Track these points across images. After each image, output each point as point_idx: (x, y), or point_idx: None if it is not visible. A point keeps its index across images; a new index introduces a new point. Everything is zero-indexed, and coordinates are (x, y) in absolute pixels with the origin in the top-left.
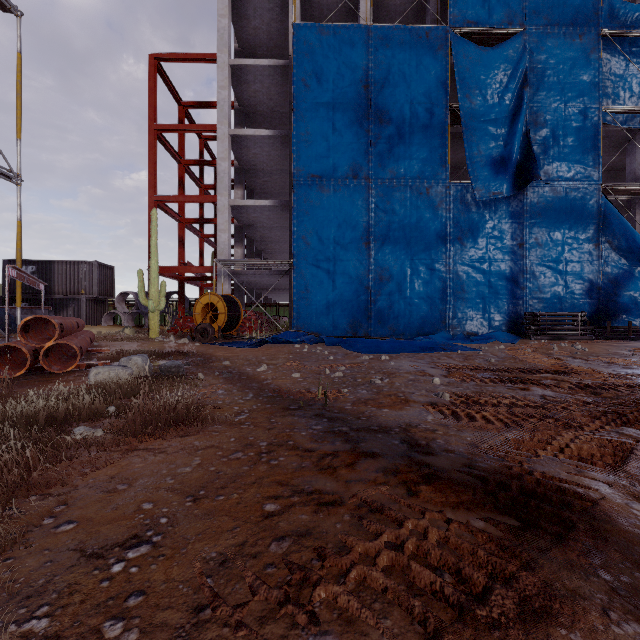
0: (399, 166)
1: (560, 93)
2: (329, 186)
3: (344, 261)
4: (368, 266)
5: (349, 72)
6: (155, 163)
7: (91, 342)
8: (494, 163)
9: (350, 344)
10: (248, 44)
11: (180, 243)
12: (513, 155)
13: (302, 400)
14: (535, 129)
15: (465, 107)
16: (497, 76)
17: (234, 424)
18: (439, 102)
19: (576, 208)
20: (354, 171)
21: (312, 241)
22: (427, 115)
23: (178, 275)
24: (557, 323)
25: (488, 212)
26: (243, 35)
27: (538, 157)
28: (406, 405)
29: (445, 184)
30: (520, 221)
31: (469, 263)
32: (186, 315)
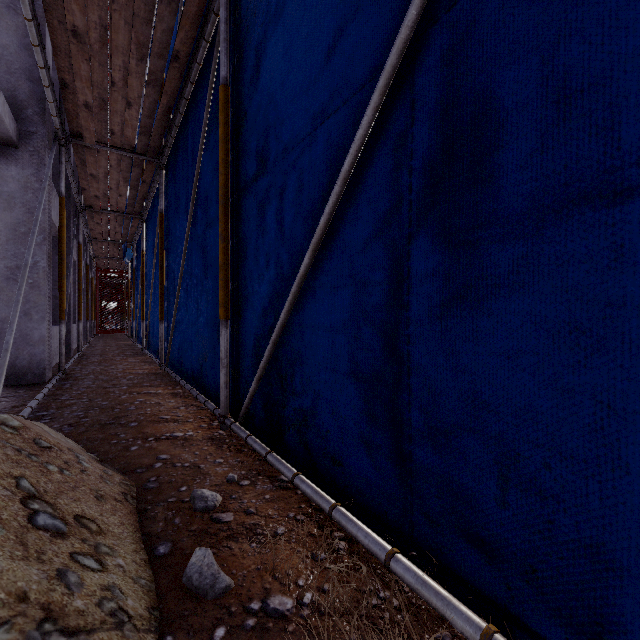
0: None
1: None
2: None
3: None
4: None
5: None
6: None
7: None
8: None
9: None
10: None
11: None
12: None
13: None
14: None
15: None
16: None
17: None
18: None
19: None
20: None
21: None
22: None
23: None
24: None
25: None
26: None
27: None
28: None
29: None
30: None
31: None
32: None
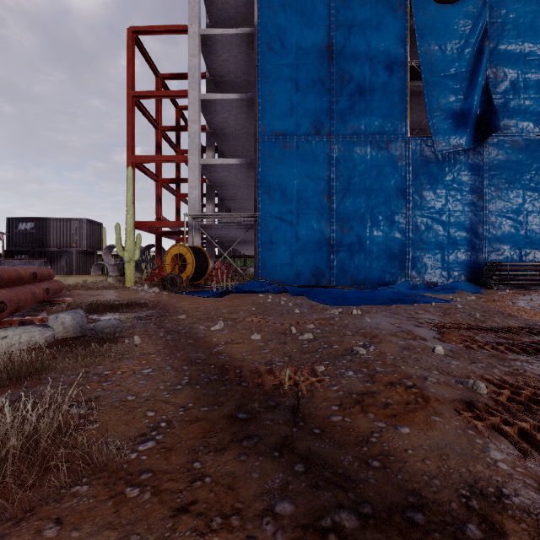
0: (359, 122)
1: (520, 46)
2: (292, 143)
3: (306, 214)
4: (329, 218)
5: (311, 34)
6: (133, 127)
7: (49, 293)
8: (454, 117)
9: (314, 294)
10: (218, 19)
11: (157, 201)
12: (473, 108)
13: (259, 393)
14: (495, 82)
15: (425, 63)
16: (457, 32)
17: (118, 478)
18: (399, 59)
19: (537, 159)
20: (316, 128)
21: (276, 195)
22: (387, 72)
23: (156, 229)
24: (518, 273)
25: (447, 165)
26: (213, 10)
27: (498, 110)
28: (430, 410)
29: (405, 138)
30: (480, 173)
31: (428, 215)
32: (161, 265)
